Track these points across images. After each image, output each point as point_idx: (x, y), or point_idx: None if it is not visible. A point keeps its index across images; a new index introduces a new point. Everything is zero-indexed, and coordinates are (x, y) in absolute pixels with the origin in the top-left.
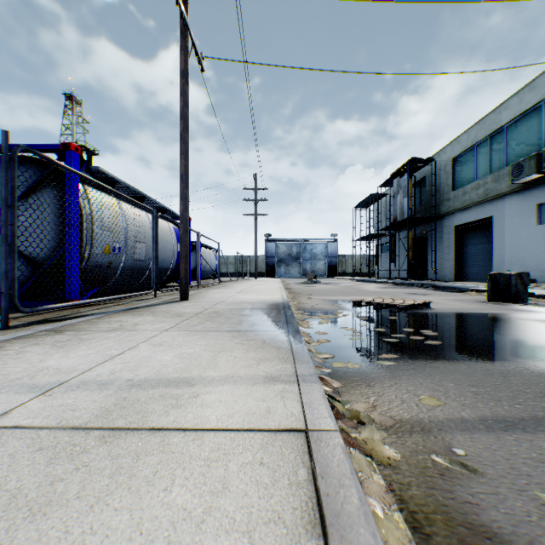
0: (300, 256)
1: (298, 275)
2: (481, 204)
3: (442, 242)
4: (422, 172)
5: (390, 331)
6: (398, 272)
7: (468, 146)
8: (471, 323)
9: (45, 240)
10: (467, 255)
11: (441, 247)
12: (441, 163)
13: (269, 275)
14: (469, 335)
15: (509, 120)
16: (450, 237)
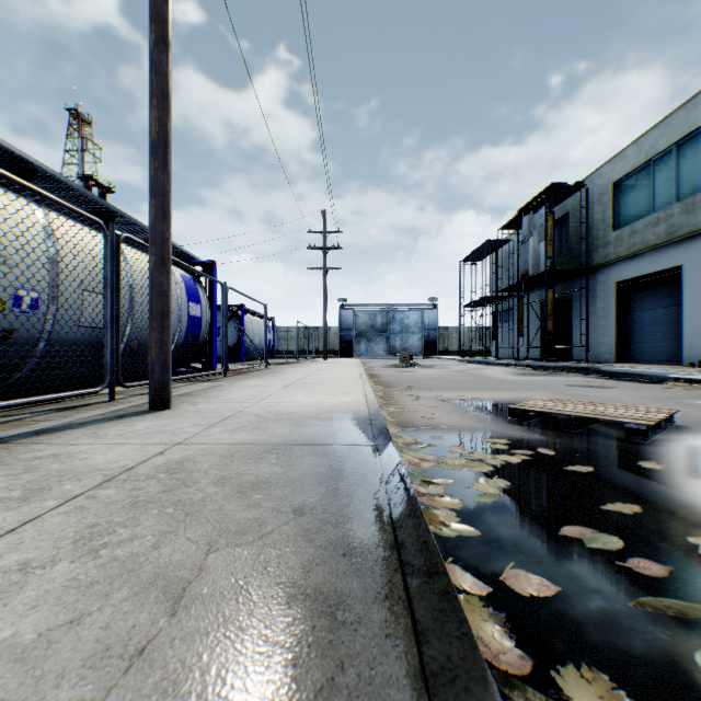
0: (386, 329)
1: (384, 354)
2: (661, 248)
3: (595, 306)
4: (564, 207)
5: None
6: (526, 351)
7: (640, 162)
8: None
9: None
10: (635, 325)
11: (594, 313)
12: (594, 191)
13: (344, 354)
14: None
15: None
16: (608, 298)
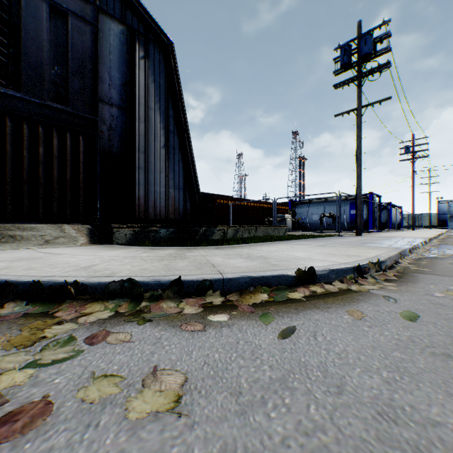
0: None
1: None
2: None
3: None
4: None
5: None
6: None
7: None
8: None
9: (384, 219)
10: None
11: None
12: None
13: (440, 227)
14: None
15: None
16: None
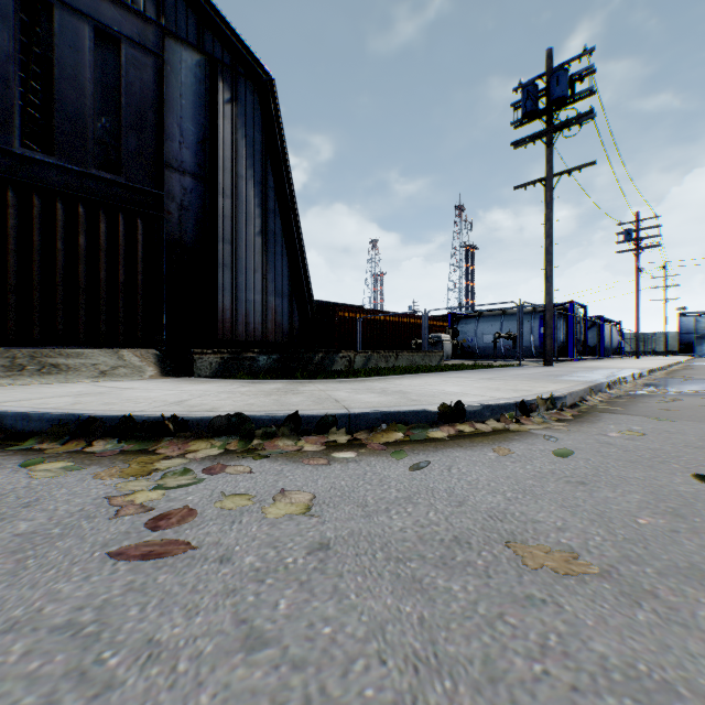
0: None
1: None
2: None
3: None
4: None
5: None
6: None
7: None
8: None
9: (593, 341)
10: None
11: None
12: None
13: (682, 354)
14: None
15: None
16: None
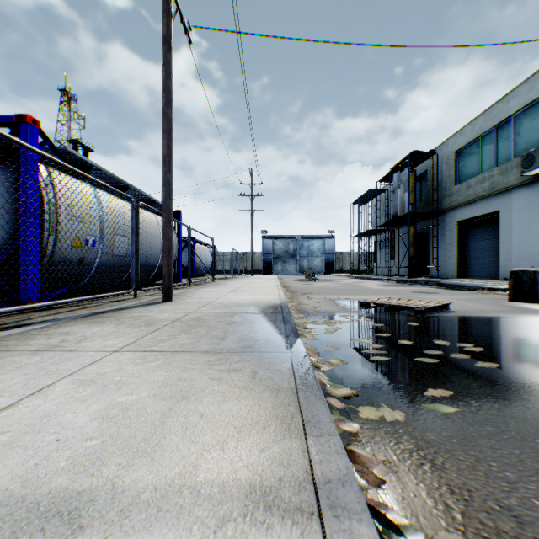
0: (297, 253)
1: (295, 272)
2: (486, 198)
3: (444, 238)
4: (423, 166)
5: (418, 344)
6: (397, 269)
7: (473, 137)
8: (512, 331)
9: None
10: (470, 252)
11: (443, 243)
12: (443, 156)
13: (266, 272)
14: (524, 350)
15: (518, 109)
16: (452, 232)
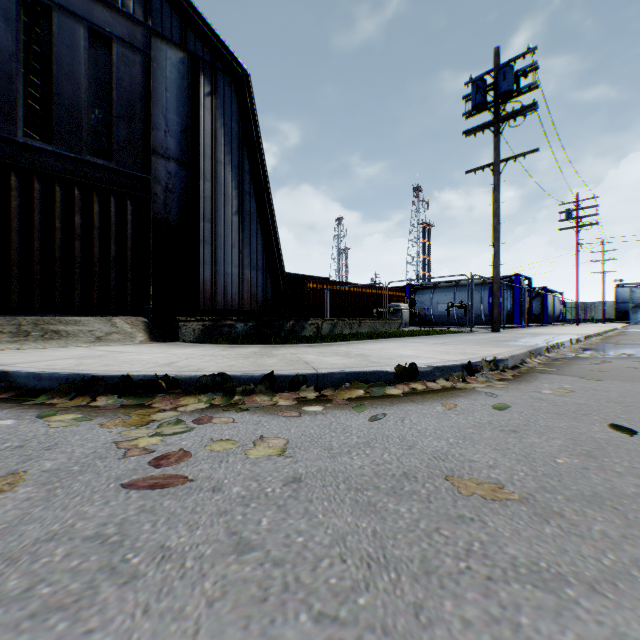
0: None
1: None
2: None
3: None
4: None
5: None
6: None
7: None
8: None
9: (537, 310)
10: None
11: None
12: None
13: (619, 321)
14: None
15: None
16: None
